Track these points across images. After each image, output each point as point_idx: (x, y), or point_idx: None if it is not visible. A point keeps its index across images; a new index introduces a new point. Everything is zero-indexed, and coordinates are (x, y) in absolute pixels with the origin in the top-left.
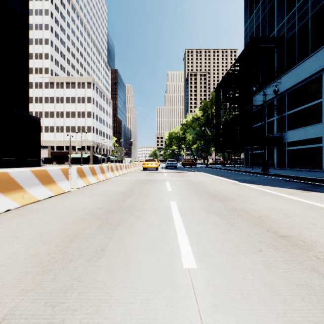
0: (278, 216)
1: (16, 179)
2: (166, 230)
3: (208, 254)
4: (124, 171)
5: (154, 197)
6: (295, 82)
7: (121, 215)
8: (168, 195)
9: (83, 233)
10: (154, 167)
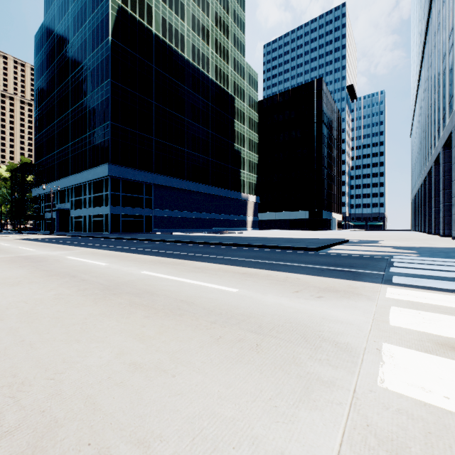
0: None
1: None
2: None
3: None
4: None
5: None
6: (47, 192)
7: None
8: None
9: None
10: None
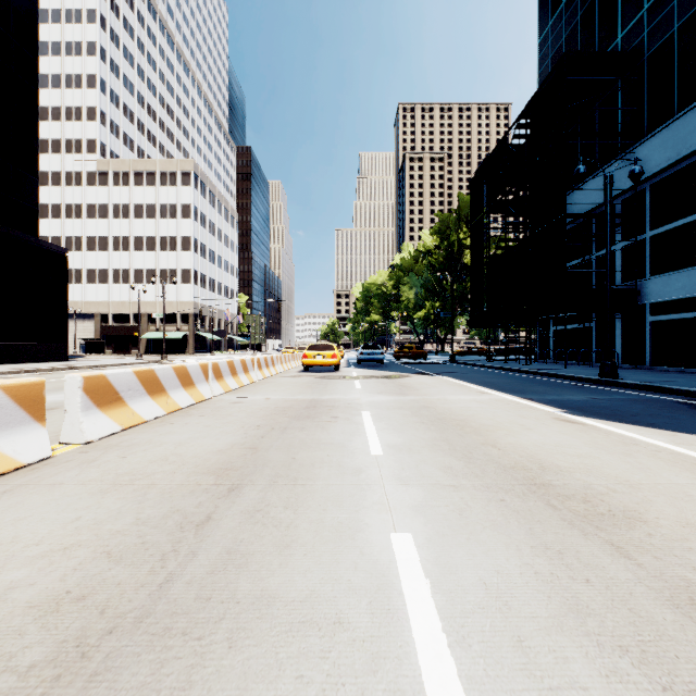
0: None
1: None
2: None
3: None
4: (256, 375)
5: (324, 499)
6: (674, 158)
7: None
8: (375, 484)
9: None
10: (329, 364)
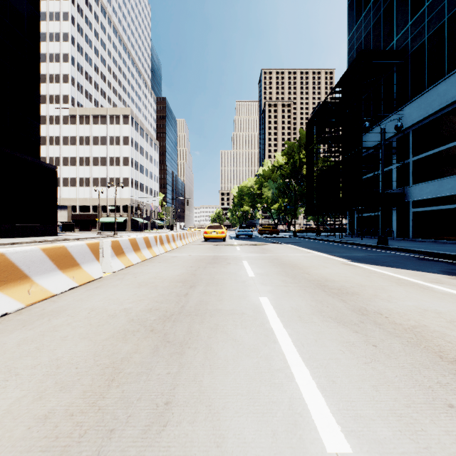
0: (442, 326)
1: (19, 263)
2: (268, 356)
3: (361, 415)
4: (178, 243)
5: (231, 289)
6: (425, 115)
7: (187, 325)
8: (252, 285)
9: (129, 363)
10: (220, 237)
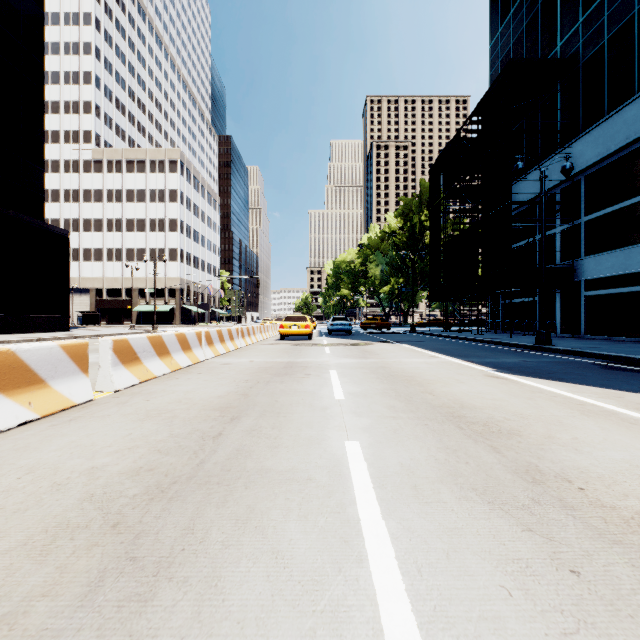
0: None
1: None
2: (339, 607)
3: None
4: (239, 342)
5: (300, 424)
6: (604, 153)
7: (193, 510)
8: (337, 416)
9: (10, 633)
10: (303, 334)
